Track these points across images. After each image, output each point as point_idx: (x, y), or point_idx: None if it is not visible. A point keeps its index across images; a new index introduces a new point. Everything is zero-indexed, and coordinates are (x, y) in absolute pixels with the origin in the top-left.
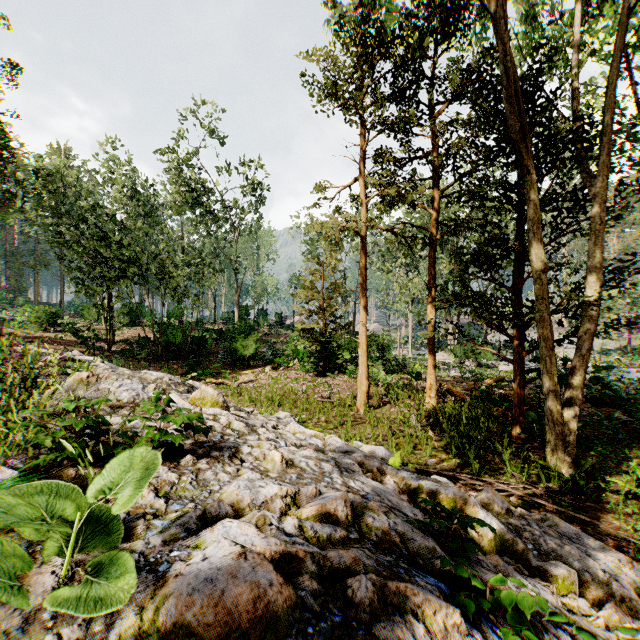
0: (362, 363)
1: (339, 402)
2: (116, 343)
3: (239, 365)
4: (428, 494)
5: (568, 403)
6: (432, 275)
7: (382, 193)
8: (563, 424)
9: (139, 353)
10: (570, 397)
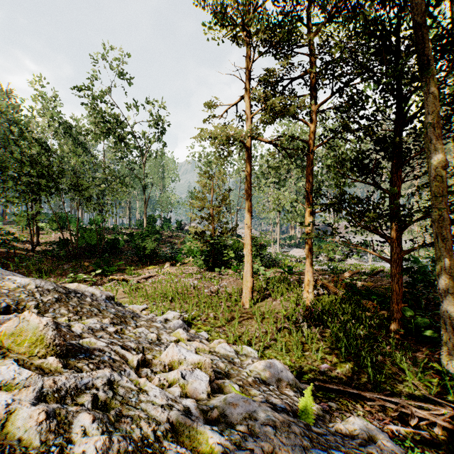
0: (247, 262)
1: (226, 296)
2: (41, 244)
3: (143, 262)
4: None
5: None
6: (310, 182)
7: (266, 107)
8: None
9: (58, 253)
10: None
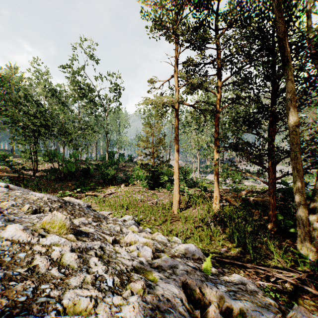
0: (176, 184)
1: (162, 206)
2: (39, 171)
3: (107, 183)
4: None
5: (312, 212)
6: (217, 132)
7: (188, 83)
8: (309, 226)
9: (50, 177)
10: (313, 208)
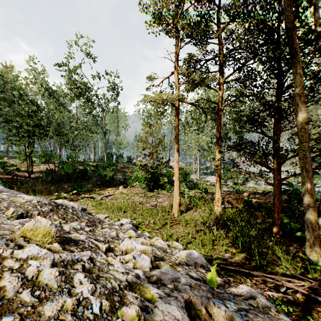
0: (176, 185)
1: (162, 209)
2: (34, 173)
3: (105, 185)
4: None
5: None
6: (219, 131)
7: (188, 80)
8: (318, 230)
9: (46, 179)
10: None
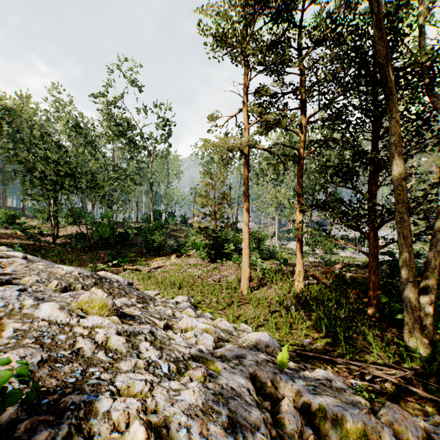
0: (245, 254)
1: (227, 285)
2: (60, 237)
3: (152, 254)
4: (333, 421)
5: (424, 292)
6: (300, 185)
7: (261, 120)
8: (419, 310)
9: (76, 245)
10: (425, 287)
